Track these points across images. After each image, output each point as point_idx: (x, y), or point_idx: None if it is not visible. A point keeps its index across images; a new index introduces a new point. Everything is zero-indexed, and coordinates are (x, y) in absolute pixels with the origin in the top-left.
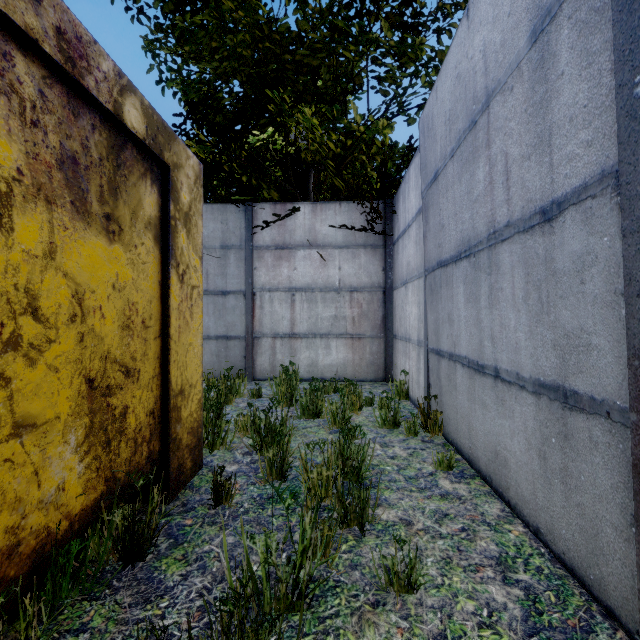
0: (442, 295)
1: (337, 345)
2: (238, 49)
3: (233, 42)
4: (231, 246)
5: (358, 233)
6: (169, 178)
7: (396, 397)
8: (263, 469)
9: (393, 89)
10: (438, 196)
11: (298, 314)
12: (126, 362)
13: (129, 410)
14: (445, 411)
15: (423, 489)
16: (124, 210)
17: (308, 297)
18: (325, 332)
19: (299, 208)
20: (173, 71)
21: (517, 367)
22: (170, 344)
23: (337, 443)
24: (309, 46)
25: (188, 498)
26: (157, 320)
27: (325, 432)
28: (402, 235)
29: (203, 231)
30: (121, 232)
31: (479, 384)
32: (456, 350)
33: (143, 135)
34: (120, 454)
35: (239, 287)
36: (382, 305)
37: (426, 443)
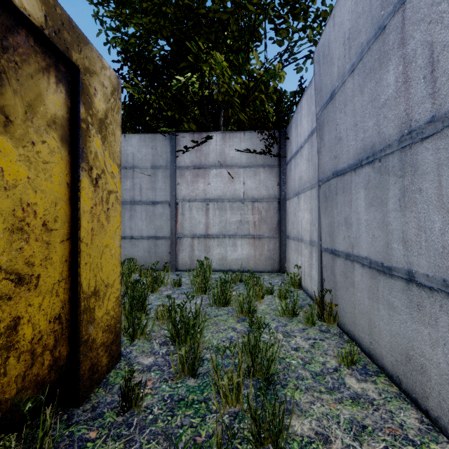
0: (338, 201)
1: (242, 243)
2: (163, 8)
3: (159, 1)
4: (159, 166)
5: (258, 156)
6: (79, 80)
7: (290, 286)
8: (176, 363)
9: (287, 39)
10: (334, 113)
11: (211, 219)
12: (17, 268)
13: (22, 321)
14: (340, 304)
15: (332, 390)
16: (14, 100)
17: (219, 206)
18: (232, 233)
19: (212, 136)
20: (114, 30)
21: (445, 273)
22: (80, 247)
23: (245, 337)
24: (220, 3)
25: (99, 399)
26: (65, 223)
27: (233, 320)
28: (294, 156)
29: (137, 155)
30: (9, 124)
31: (384, 285)
32: (354, 251)
33: (40, 22)
34: (7, 372)
35: (165, 198)
36: (277, 212)
37: (324, 333)
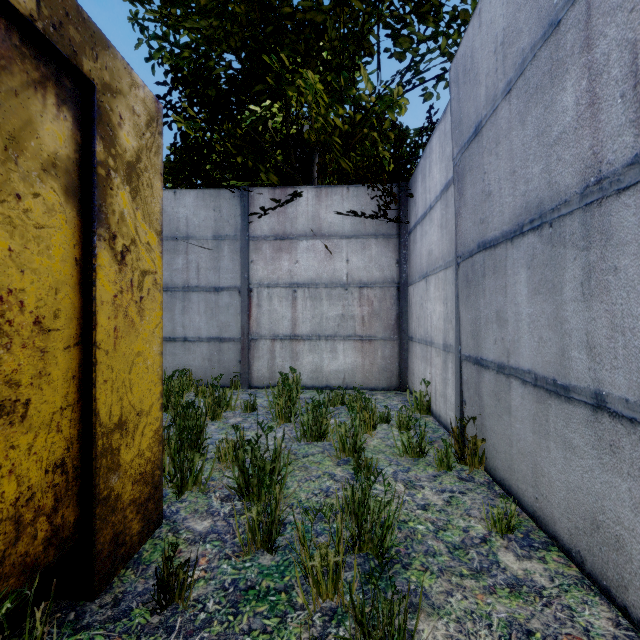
0: (486, 286)
1: (344, 348)
2: (230, 5)
3: None
4: (225, 236)
5: (368, 221)
6: (94, 102)
7: (415, 411)
8: (244, 529)
9: (410, 51)
10: (481, 156)
11: (300, 313)
12: None
13: None
14: (489, 439)
15: (479, 572)
16: None
17: (311, 294)
18: (331, 333)
19: (301, 193)
20: (159, 39)
21: None
22: (96, 356)
23: (348, 490)
24: None
25: (126, 587)
26: (72, 319)
27: (331, 462)
28: (421, 220)
29: (193, 220)
30: None
31: (558, 413)
32: (511, 360)
33: (29, 10)
34: None
35: (234, 283)
36: (396, 303)
37: (465, 482)
